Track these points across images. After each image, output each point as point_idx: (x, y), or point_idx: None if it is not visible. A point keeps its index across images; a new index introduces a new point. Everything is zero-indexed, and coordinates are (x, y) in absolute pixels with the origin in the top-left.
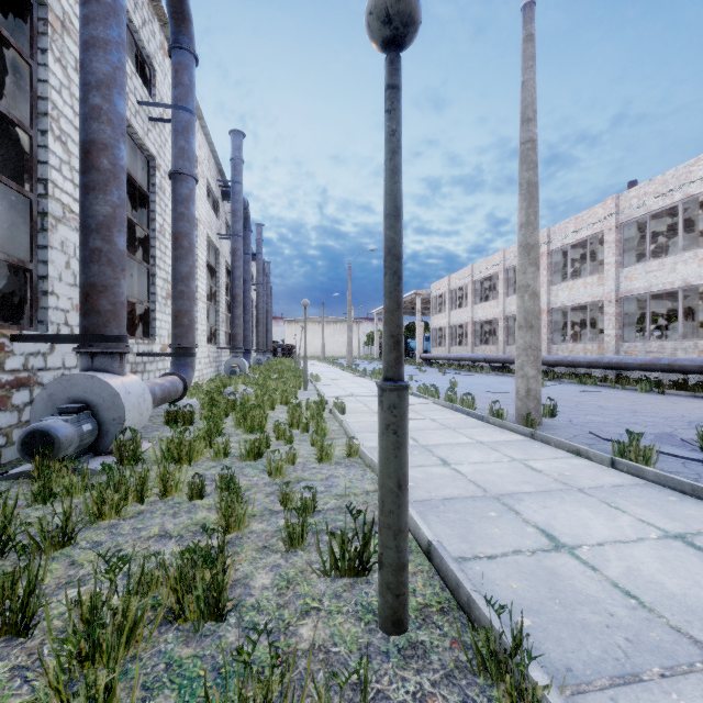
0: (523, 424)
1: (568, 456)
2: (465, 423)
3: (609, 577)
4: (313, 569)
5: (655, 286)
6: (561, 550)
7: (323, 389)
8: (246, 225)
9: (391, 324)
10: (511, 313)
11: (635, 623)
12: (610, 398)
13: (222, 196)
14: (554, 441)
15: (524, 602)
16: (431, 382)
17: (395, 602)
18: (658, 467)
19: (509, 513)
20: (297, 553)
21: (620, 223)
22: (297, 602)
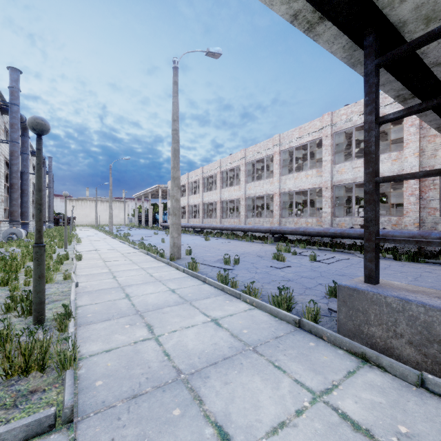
0: (169, 259)
1: (173, 270)
2: (145, 260)
3: (133, 302)
4: (13, 315)
5: (257, 193)
6: (126, 298)
7: (80, 247)
8: (25, 133)
9: (37, 226)
10: (205, 202)
11: (125, 310)
12: (229, 245)
13: (1, 111)
14: (173, 264)
15: (95, 311)
16: (154, 240)
17: (38, 314)
18: (201, 270)
19: (121, 291)
20: (10, 314)
21: (246, 162)
22: (1, 325)
